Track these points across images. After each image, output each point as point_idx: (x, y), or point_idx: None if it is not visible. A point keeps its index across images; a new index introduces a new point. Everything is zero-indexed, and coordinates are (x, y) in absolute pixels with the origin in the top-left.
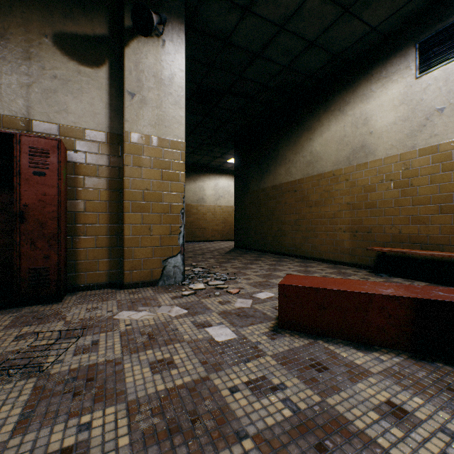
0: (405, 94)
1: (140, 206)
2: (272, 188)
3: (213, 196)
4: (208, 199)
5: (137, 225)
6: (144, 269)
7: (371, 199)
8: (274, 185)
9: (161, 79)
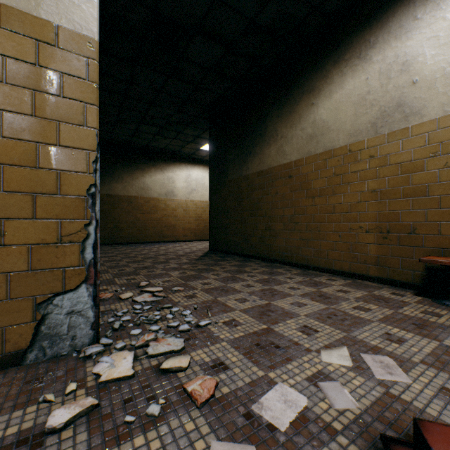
0: None
1: None
2: (257, 174)
3: (185, 189)
4: (178, 193)
5: None
6: None
7: (415, 183)
8: (260, 170)
9: None
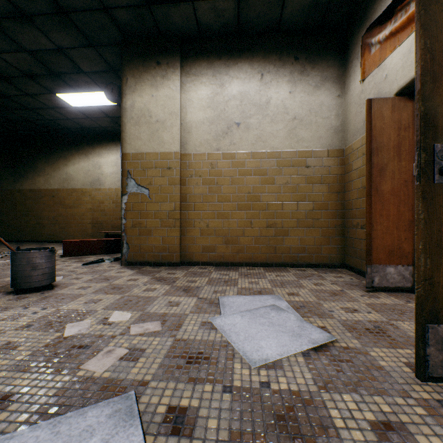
0: (117, 162)
1: None
2: (30, 191)
3: None
4: None
5: None
6: None
7: (103, 207)
8: (33, 189)
9: None
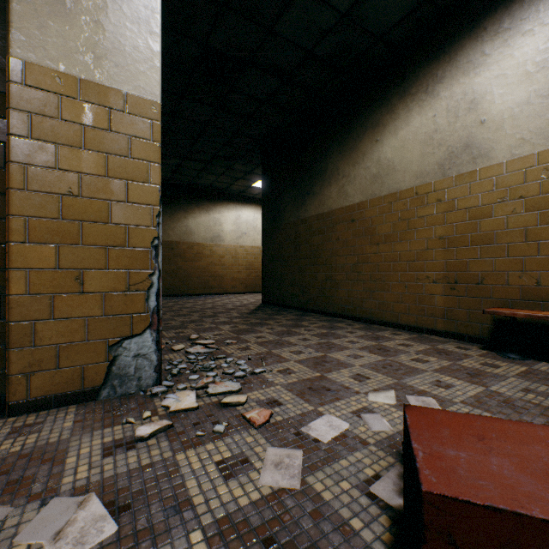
0: (548, 52)
1: (52, 229)
2: (317, 217)
3: (234, 232)
4: (226, 237)
5: (44, 270)
6: (63, 368)
7: (483, 230)
8: (320, 213)
9: None
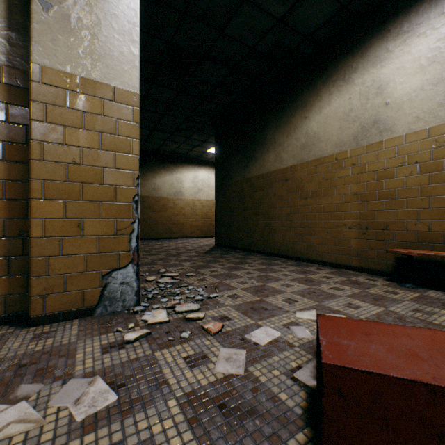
0: (437, 50)
1: (61, 189)
2: (258, 177)
3: (192, 189)
4: (186, 192)
5: (55, 219)
6: (69, 291)
7: (387, 188)
8: (260, 174)
9: None
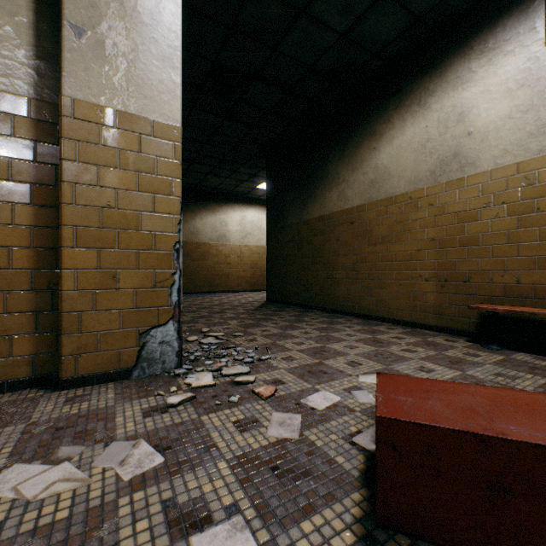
0: (527, 71)
1: (94, 236)
2: (318, 219)
3: (239, 232)
4: (232, 237)
5: (88, 270)
6: (103, 351)
7: (470, 232)
8: (321, 215)
9: (136, 11)
